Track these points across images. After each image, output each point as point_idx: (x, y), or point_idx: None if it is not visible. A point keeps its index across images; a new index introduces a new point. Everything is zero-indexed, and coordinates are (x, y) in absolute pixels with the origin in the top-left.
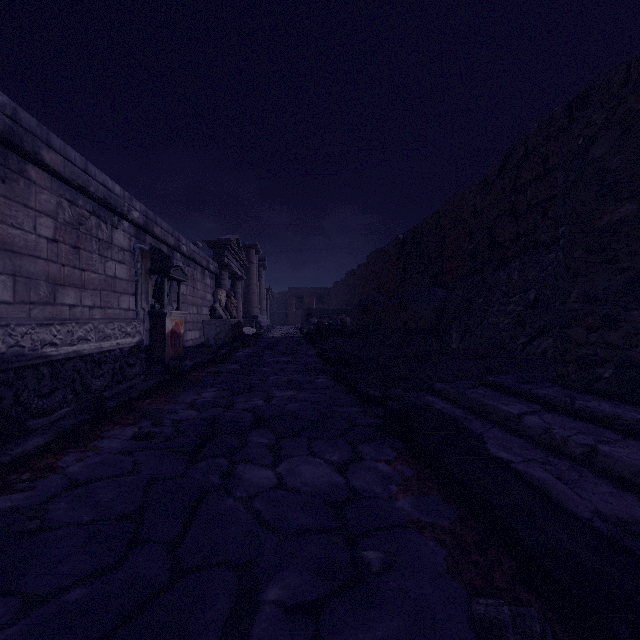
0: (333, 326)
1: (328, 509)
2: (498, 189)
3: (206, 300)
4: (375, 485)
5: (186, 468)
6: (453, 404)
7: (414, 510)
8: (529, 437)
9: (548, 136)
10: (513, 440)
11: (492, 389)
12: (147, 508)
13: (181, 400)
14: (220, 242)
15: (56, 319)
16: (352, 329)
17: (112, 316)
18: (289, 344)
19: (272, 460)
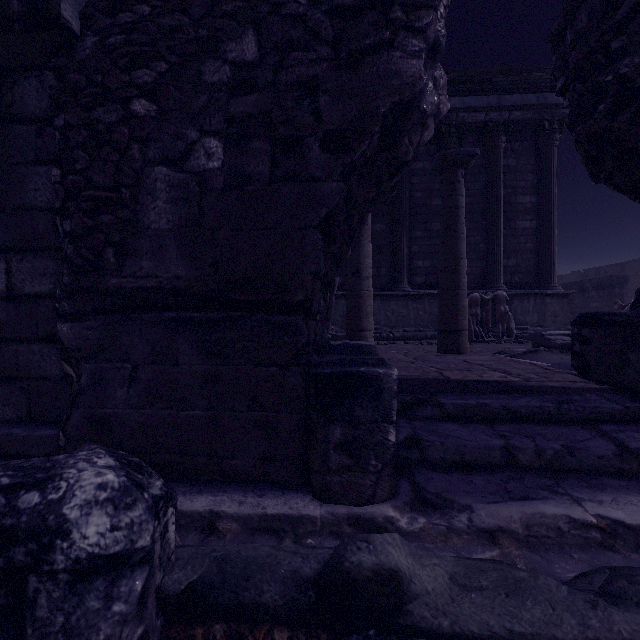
0: None
1: None
2: None
3: None
4: None
5: None
6: None
7: None
8: None
9: None
10: None
11: None
12: None
13: None
14: None
15: None
16: None
17: None
18: None
19: None
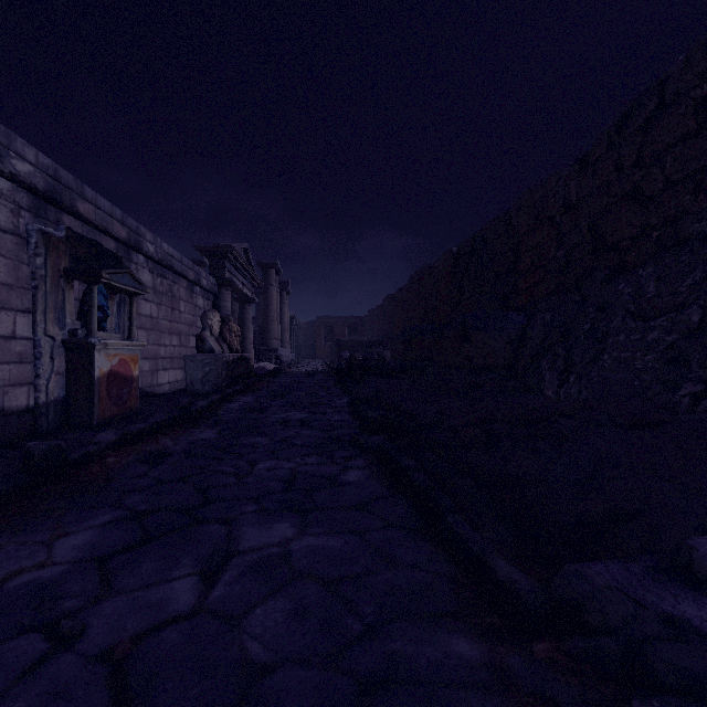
0: (369, 362)
1: None
2: (609, 166)
3: (196, 327)
4: None
5: None
6: None
7: None
8: None
9: (706, 70)
10: None
11: None
12: None
13: None
14: (218, 249)
15: None
16: (394, 366)
17: None
18: (311, 387)
19: None
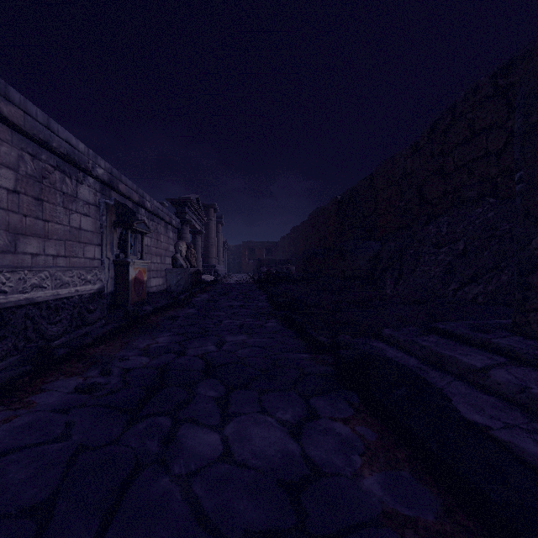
0: (280, 274)
1: (282, 494)
2: (427, 152)
3: (169, 251)
4: (335, 455)
5: (123, 430)
6: (404, 352)
7: (386, 495)
8: (500, 395)
9: (474, 103)
10: (482, 398)
11: (444, 337)
12: (62, 494)
13: (135, 345)
14: (181, 200)
15: (5, 267)
16: (297, 276)
17: (77, 264)
18: (242, 290)
19: (219, 418)
